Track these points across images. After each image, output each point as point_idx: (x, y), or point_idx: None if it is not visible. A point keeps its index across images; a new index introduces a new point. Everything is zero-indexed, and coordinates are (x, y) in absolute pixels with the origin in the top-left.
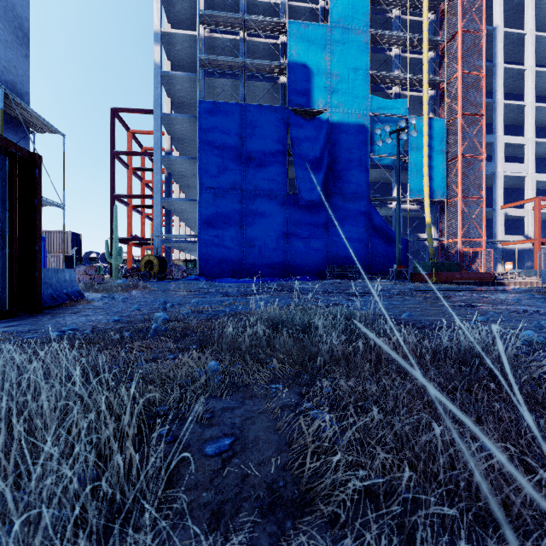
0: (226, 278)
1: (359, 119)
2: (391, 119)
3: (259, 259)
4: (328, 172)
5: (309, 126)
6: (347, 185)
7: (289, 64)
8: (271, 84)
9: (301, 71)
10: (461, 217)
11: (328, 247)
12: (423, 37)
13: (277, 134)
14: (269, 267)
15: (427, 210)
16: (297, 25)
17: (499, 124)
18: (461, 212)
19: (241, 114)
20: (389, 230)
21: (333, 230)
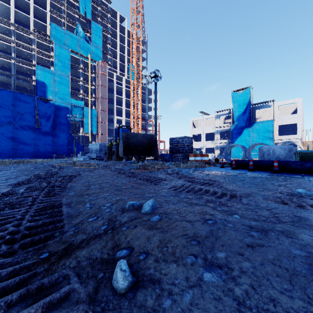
0: (8, 158)
1: (66, 105)
2: (78, 107)
3: (23, 151)
4: (53, 122)
5: (45, 105)
6: (61, 127)
7: (37, 81)
8: (28, 83)
9: (42, 84)
10: (100, 140)
11: (53, 147)
12: (89, 83)
13: (31, 105)
14: (27, 154)
15: (90, 137)
16: (40, 67)
17: (115, 112)
18: (100, 138)
19: (13, 95)
20: (77, 143)
21: (56, 142)
